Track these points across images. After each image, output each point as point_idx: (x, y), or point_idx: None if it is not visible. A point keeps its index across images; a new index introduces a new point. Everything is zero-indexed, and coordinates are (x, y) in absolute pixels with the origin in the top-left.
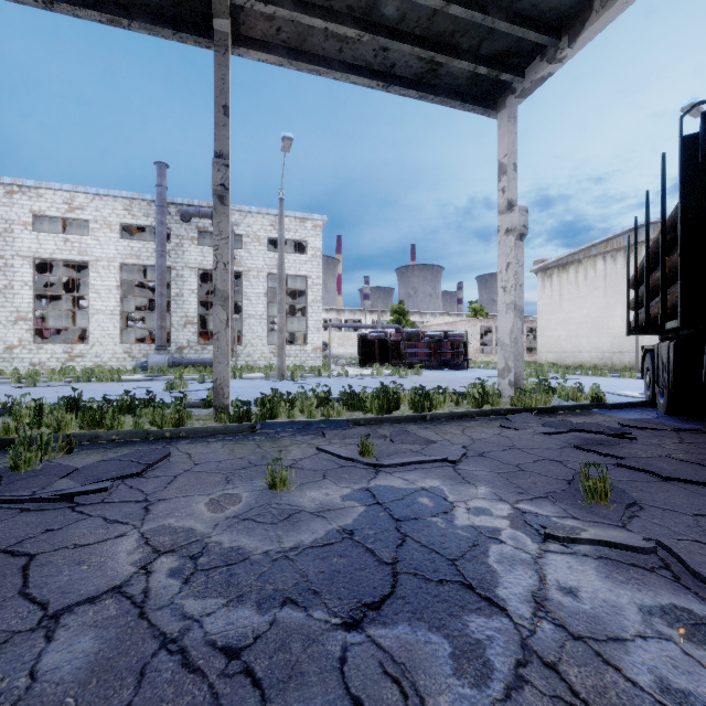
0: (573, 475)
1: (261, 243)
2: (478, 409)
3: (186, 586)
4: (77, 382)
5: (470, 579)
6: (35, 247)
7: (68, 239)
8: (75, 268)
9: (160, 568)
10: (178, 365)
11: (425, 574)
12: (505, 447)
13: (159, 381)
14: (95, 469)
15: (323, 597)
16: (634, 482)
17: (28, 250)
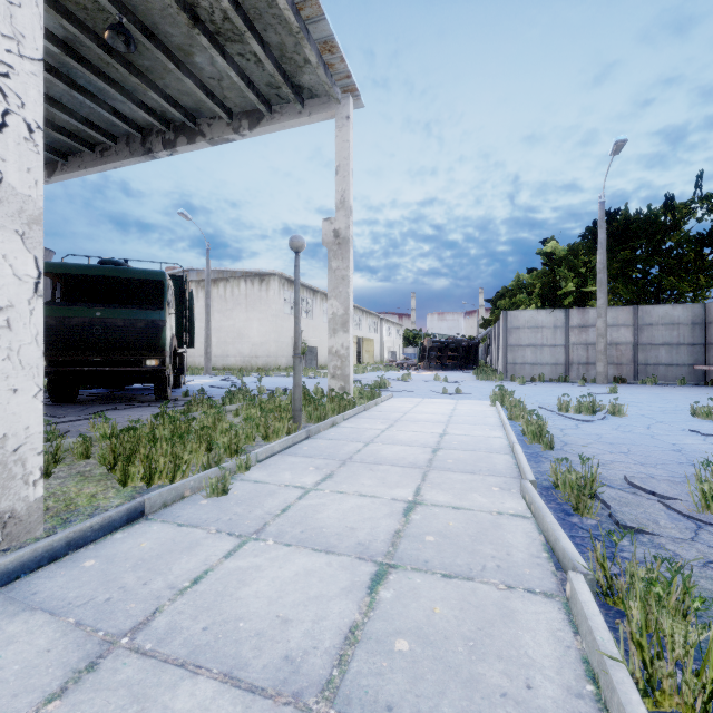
0: None
1: None
2: None
3: None
4: None
5: None
6: None
7: None
8: None
9: None
10: None
11: None
12: None
13: None
14: None
15: None
16: None
17: None
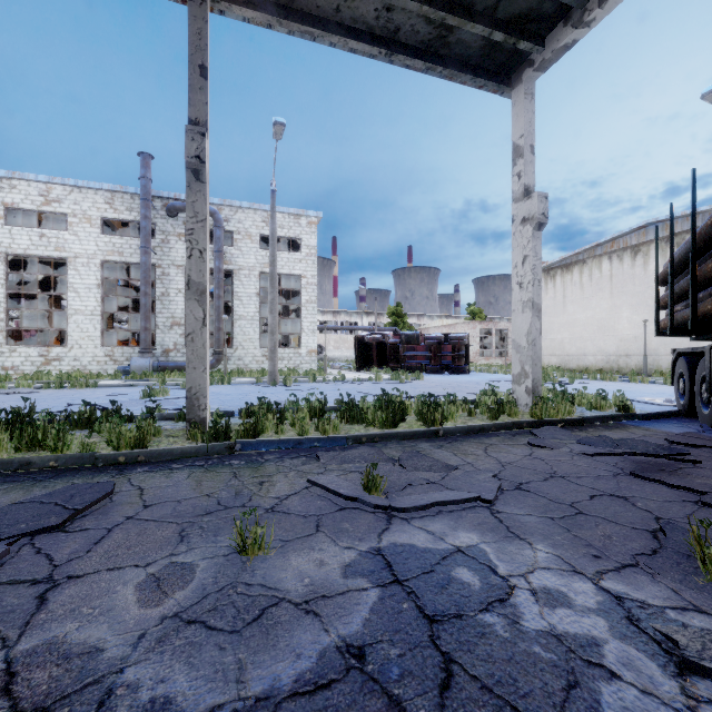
0: (661, 527)
1: (253, 240)
2: (497, 422)
3: None
4: (48, 388)
5: None
6: (8, 242)
7: (44, 234)
8: (57, 267)
9: None
10: (163, 369)
11: None
12: (545, 475)
13: (139, 386)
14: None
15: None
16: None
17: None
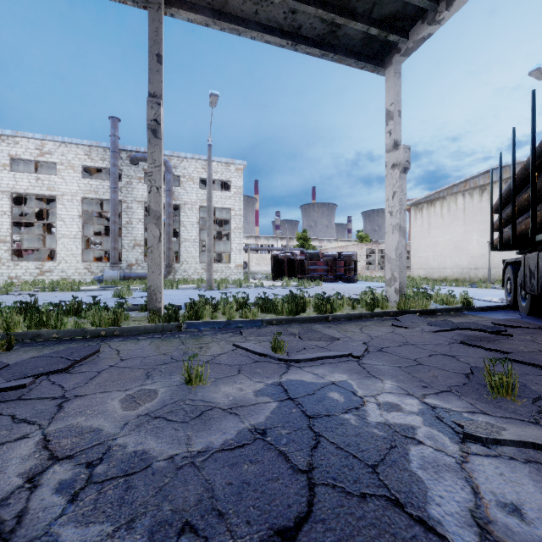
0: (471, 370)
1: (195, 182)
2: (371, 311)
3: (71, 506)
4: (43, 291)
5: (396, 493)
6: (12, 184)
7: (39, 178)
8: (48, 203)
9: (49, 481)
10: (128, 279)
11: (344, 485)
12: (400, 343)
13: (111, 290)
14: (25, 365)
15: (229, 521)
16: (527, 375)
17: (6, 186)
